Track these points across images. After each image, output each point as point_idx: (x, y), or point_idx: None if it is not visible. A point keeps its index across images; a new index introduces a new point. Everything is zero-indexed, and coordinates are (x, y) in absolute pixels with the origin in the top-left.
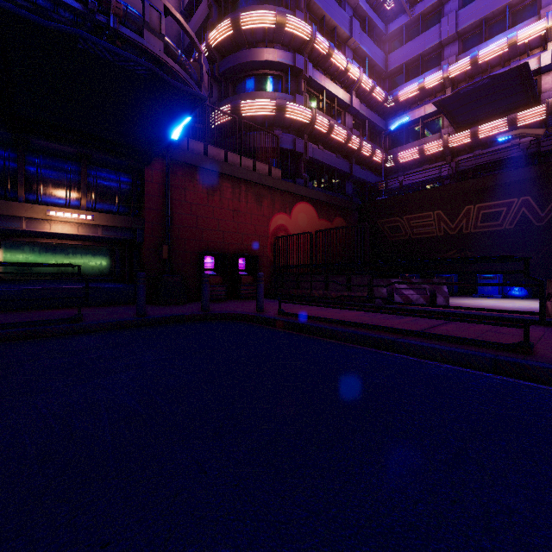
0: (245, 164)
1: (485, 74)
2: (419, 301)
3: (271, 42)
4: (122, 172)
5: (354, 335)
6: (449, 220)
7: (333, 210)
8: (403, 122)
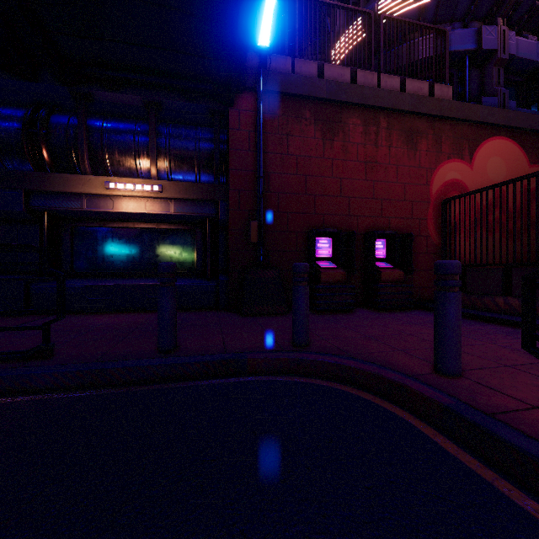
0: (386, 85)
1: None
2: None
3: None
4: (206, 127)
5: None
6: None
7: None
8: None
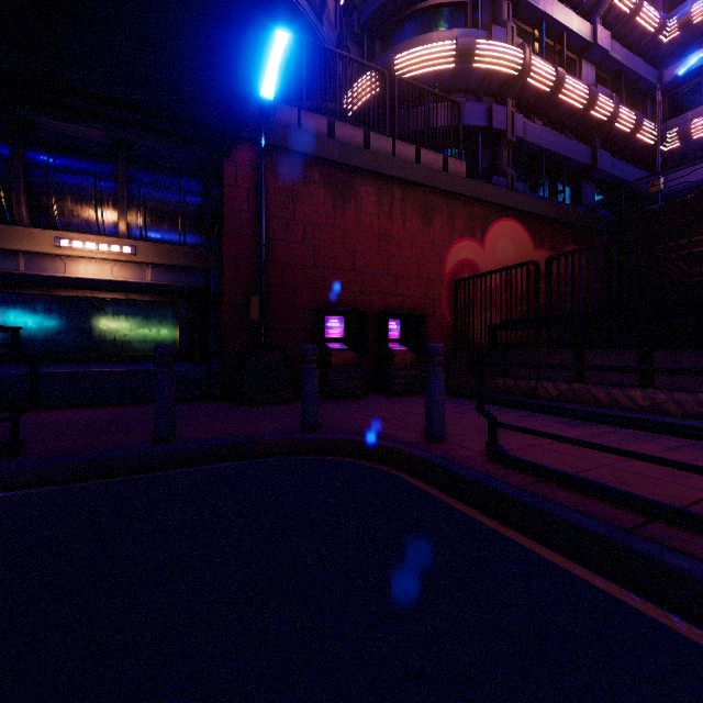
0: (400, 153)
1: None
2: None
3: None
4: (192, 177)
5: None
6: None
7: (561, 233)
8: None
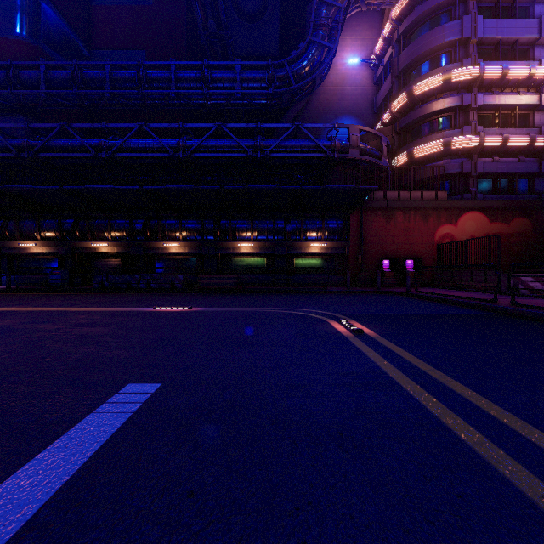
0: (414, 196)
1: None
2: None
3: (440, 93)
4: (339, 219)
5: (436, 298)
6: None
7: (510, 212)
8: None
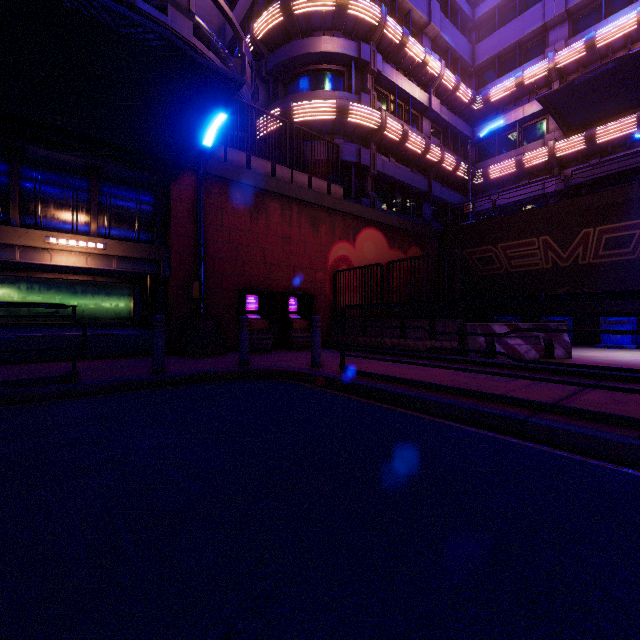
0: (297, 180)
1: (604, 61)
2: (530, 354)
3: (330, 30)
4: (144, 190)
5: (456, 409)
6: (560, 248)
7: (407, 238)
8: (496, 126)
